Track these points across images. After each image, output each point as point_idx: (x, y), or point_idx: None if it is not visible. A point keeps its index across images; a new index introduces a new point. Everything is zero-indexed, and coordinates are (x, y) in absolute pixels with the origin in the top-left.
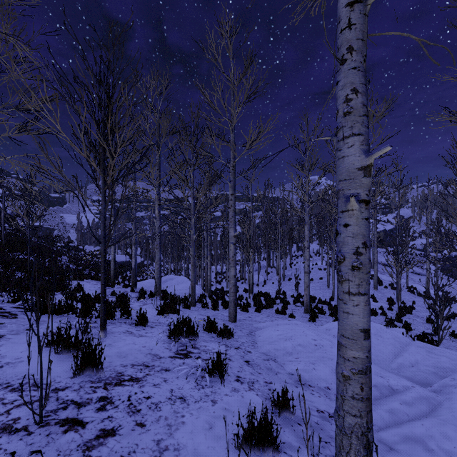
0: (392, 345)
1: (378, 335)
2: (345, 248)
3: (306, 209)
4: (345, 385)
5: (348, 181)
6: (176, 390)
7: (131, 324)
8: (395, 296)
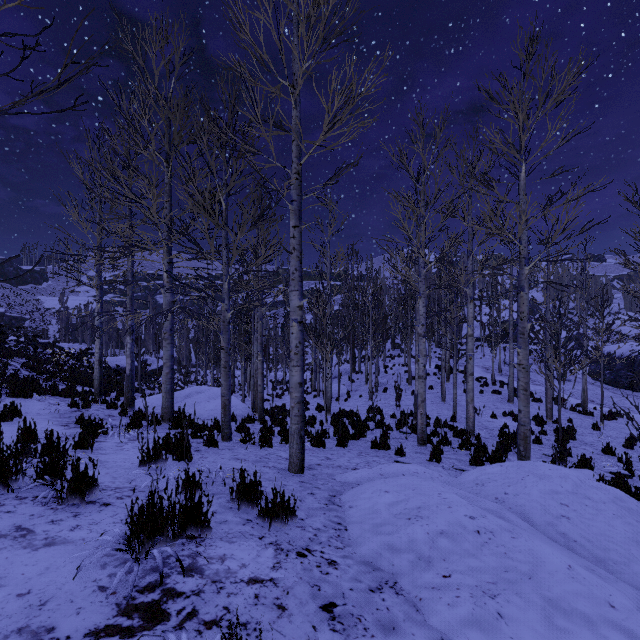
0: (620, 519)
1: (582, 494)
2: None
3: (421, 272)
4: None
5: None
6: None
7: (46, 502)
8: (540, 412)
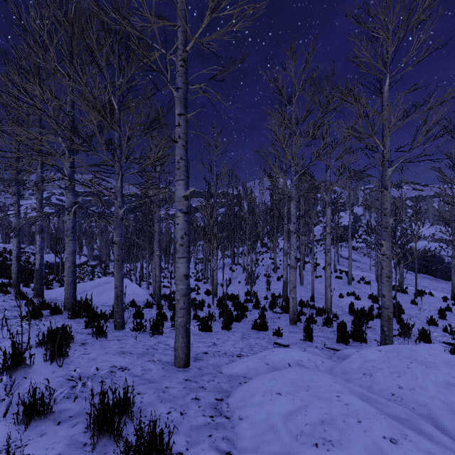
0: None
1: None
2: None
3: (293, 179)
4: None
5: None
6: None
7: None
8: (372, 292)
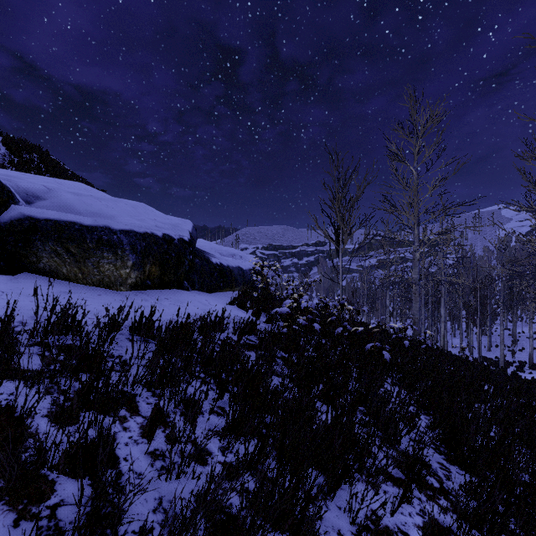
0: None
1: None
2: None
3: None
4: None
5: None
6: None
7: None
8: None
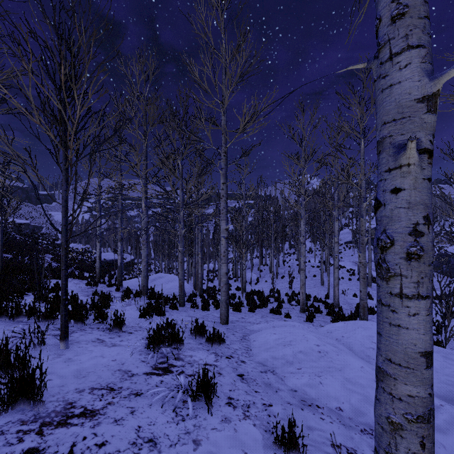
0: None
1: None
2: (394, 226)
3: (302, 203)
4: (395, 437)
5: (399, 120)
6: (144, 428)
7: (104, 330)
8: None
